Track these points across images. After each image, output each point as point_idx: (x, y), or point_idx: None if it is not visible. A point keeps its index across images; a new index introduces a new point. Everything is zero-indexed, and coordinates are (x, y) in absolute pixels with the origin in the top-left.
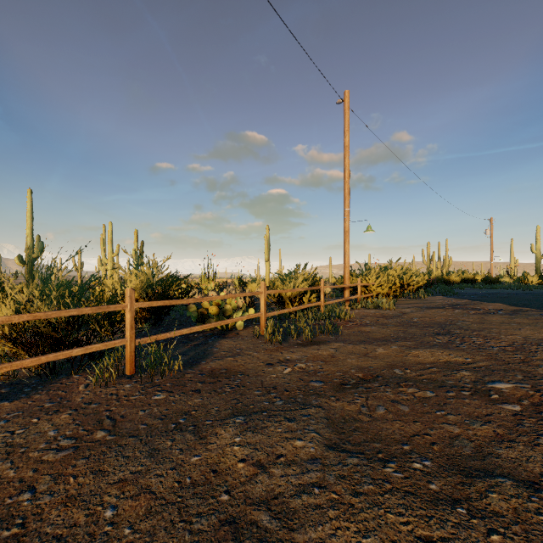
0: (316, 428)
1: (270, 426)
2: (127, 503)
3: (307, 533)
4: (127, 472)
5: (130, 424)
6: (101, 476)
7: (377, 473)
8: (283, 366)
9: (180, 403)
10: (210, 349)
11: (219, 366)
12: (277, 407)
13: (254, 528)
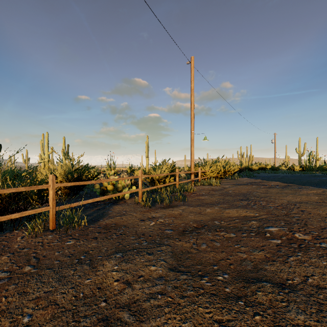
0: (165, 258)
1: (137, 258)
2: (39, 312)
3: (150, 323)
4: (42, 292)
5: (48, 261)
6: (24, 295)
7: (196, 284)
8: (150, 221)
9: (83, 246)
10: (107, 211)
11: (111, 222)
12: (143, 246)
13: (119, 322)
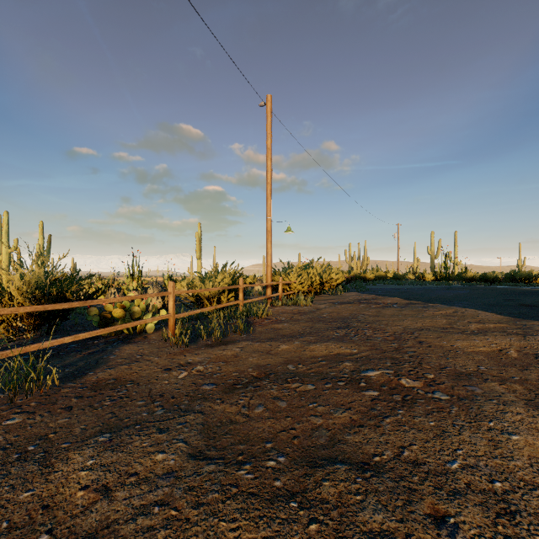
0: (187, 437)
1: (136, 441)
2: None
3: None
4: None
5: None
6: None
7: (228, 478)
8: (181, 371)
9: (39, 426)
10: (107, 356)
11: (108, 377)
12: (154, 418)
13: None
